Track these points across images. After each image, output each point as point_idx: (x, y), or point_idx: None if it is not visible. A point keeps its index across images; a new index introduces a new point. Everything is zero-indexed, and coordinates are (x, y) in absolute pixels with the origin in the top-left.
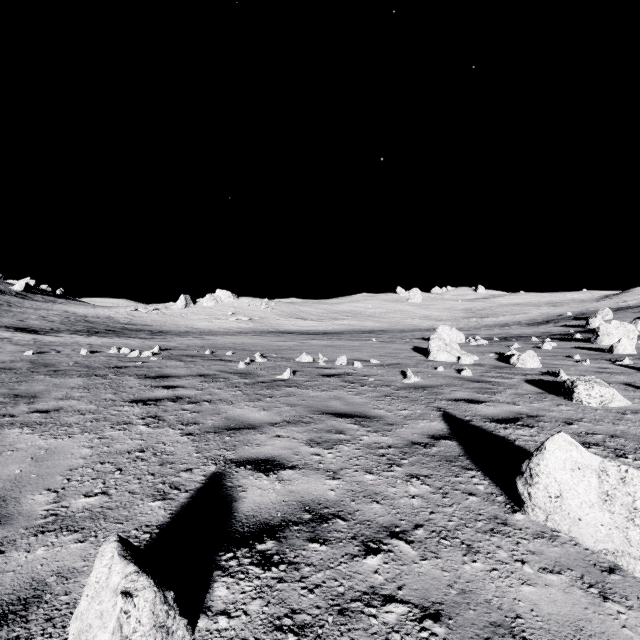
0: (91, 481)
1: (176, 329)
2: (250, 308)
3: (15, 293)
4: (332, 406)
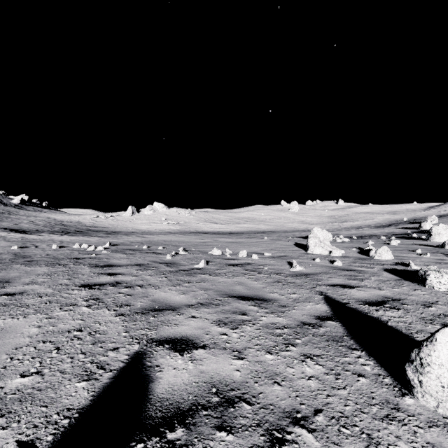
0: (30, 360)
1: (125, 230)
2: (177, 215)
3: (14, 205)
4: (236, 290)
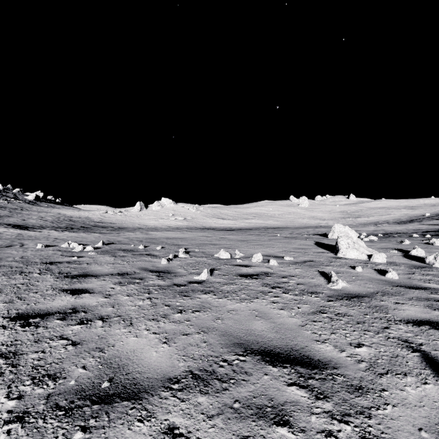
0: None
1: (131, 226)
2: (185, 211)
3: (28, 201)
4: (257, 333)
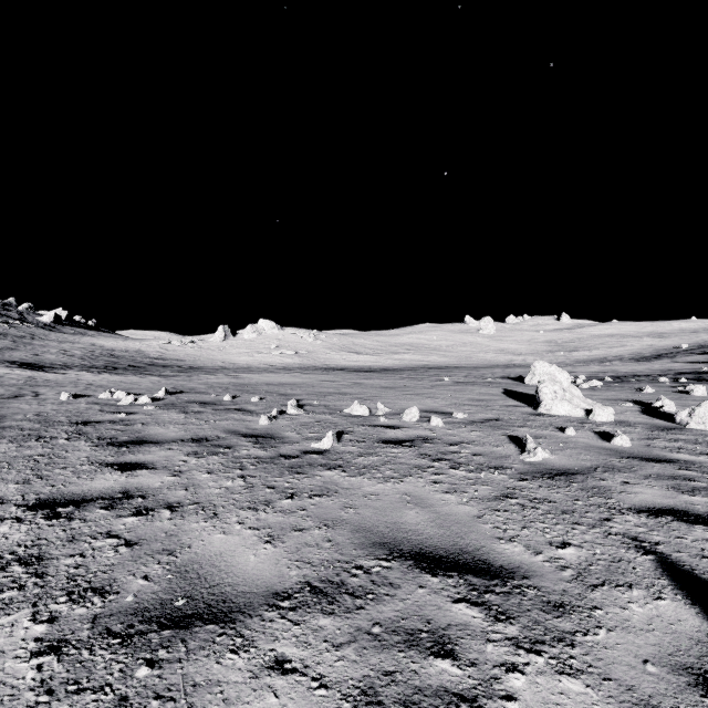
0: None
1: (210, 364)
2: (296, 340)
3: (43, 325)
4: (409, 528)
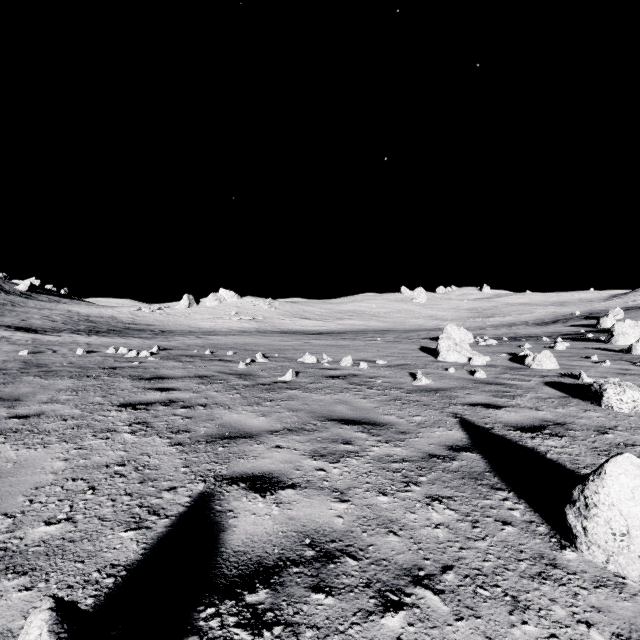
0: (57, 503)
1: (179, 329)
2: (253, 308)
3: (19, 293)
4: (337, 411)
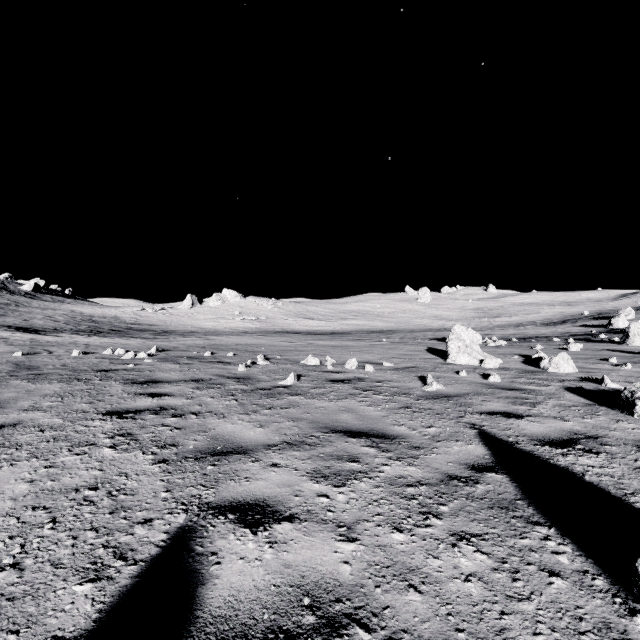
0: (6, 541)
1: (181, 329)
2: (257, 308)
3: (24, 293)
4: (342, 421)
